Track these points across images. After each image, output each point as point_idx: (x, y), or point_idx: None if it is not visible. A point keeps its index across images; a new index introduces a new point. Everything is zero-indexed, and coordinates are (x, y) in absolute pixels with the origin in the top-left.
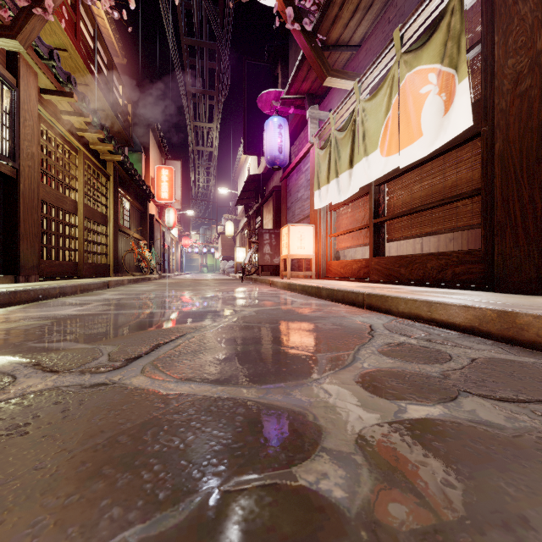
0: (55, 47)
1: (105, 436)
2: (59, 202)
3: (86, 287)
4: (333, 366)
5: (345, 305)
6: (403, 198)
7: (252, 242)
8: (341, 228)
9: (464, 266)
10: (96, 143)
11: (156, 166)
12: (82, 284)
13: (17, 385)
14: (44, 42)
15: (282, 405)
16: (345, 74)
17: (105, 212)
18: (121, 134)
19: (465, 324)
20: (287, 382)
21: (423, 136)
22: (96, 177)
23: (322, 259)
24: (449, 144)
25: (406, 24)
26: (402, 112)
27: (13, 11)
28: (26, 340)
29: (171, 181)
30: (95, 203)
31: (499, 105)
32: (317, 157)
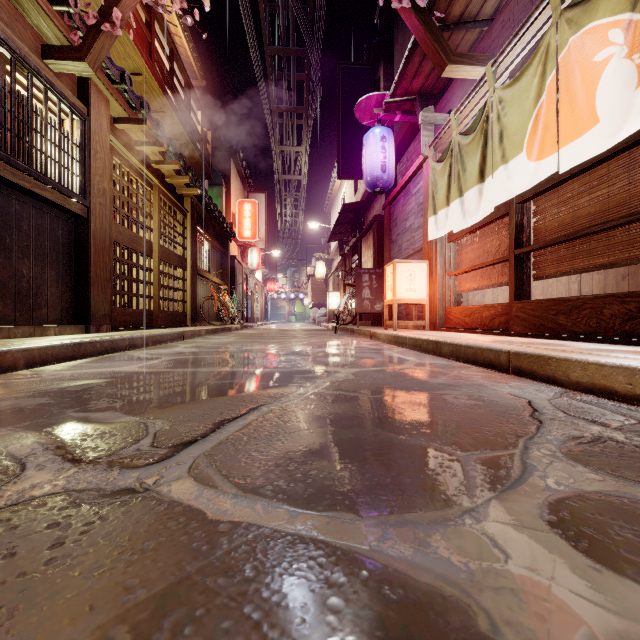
0: (130, 71)
1: (90, 624)
2: (133, 244)
3: (159, 338)
4: (491, 480)
5: (479, 367)
6: (561, 218)
7: (348, 285)
8: (466, 263)
9: None
10: (172, 176)
11: (238, 200)
12: (154, 335)
13: (18, 483)
14: (115, 64)
15: (415, 573)
16: (472, 59)
17: (182, 253)
18: (200, 165)
19: None
20: (417, 512)
21: (598, 124)
22: (172, 214)
23: (438, 305)
24: None
25: None
26: (563, 93)
27: (83, 30)
28: (68, 406)
29: (254, 217)
30: (171, 244)
31: None
32: (432, 173)
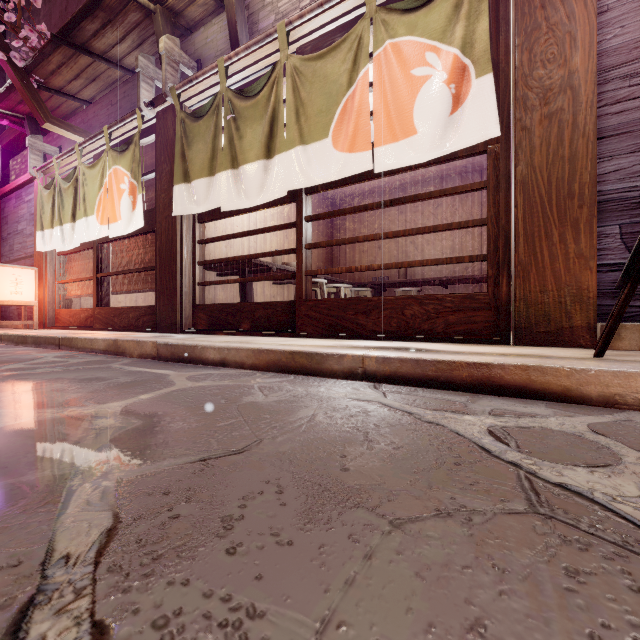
0: None
1: None
2: None
3: None
4: None
5: (47, 349)
6: (121, 260)
7: None
8: (72, 275)
9: (148, 316)
10: None
11: None
12: None
13: None
14: None
15: None
16: (69, 127)
17: None
18: None
19: (104, 349)
20: None
21: (122, 220)
22: None
23: (49, 307)
24: (141, 230)
25: (112, 127)
26: (110, 194)
27: None
28: None
29: None
30: None
31: (159, 218)
32: (40, 195)
